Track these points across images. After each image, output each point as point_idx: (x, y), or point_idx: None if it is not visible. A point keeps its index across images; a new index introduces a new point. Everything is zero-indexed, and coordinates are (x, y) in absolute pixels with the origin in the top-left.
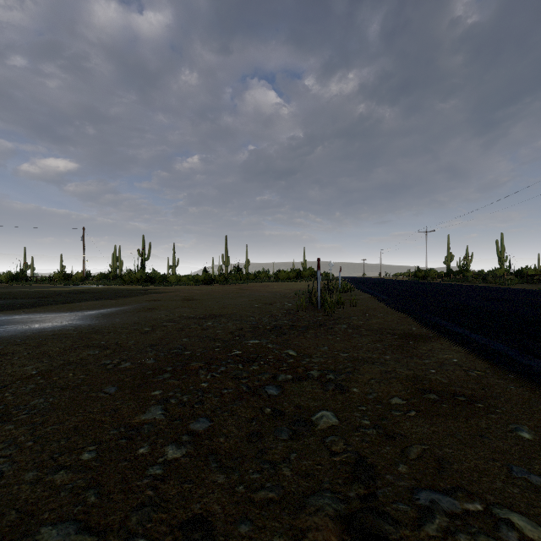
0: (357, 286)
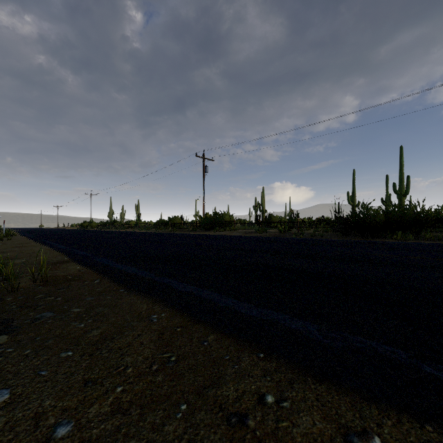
0: (22, 233)
